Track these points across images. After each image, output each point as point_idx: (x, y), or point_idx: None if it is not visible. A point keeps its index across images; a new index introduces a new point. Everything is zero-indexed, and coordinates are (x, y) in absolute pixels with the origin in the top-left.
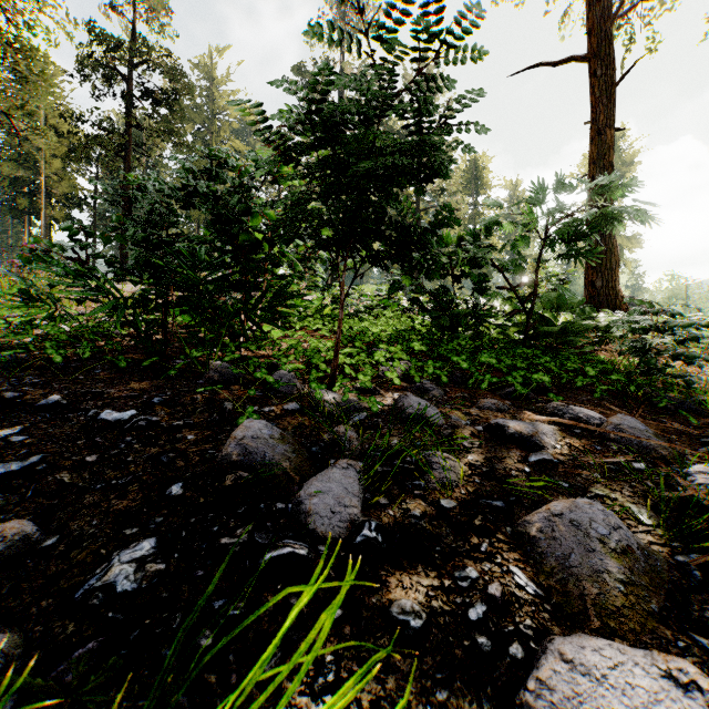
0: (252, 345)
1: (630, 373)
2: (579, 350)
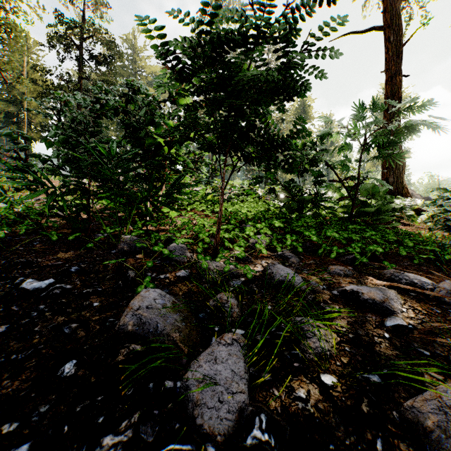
0: (153, 223)
1: (445, 245)
2: (390, 225)
